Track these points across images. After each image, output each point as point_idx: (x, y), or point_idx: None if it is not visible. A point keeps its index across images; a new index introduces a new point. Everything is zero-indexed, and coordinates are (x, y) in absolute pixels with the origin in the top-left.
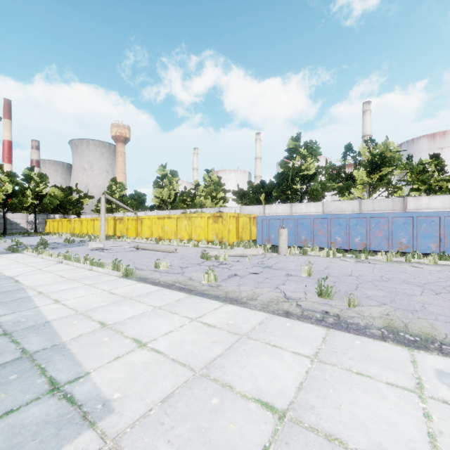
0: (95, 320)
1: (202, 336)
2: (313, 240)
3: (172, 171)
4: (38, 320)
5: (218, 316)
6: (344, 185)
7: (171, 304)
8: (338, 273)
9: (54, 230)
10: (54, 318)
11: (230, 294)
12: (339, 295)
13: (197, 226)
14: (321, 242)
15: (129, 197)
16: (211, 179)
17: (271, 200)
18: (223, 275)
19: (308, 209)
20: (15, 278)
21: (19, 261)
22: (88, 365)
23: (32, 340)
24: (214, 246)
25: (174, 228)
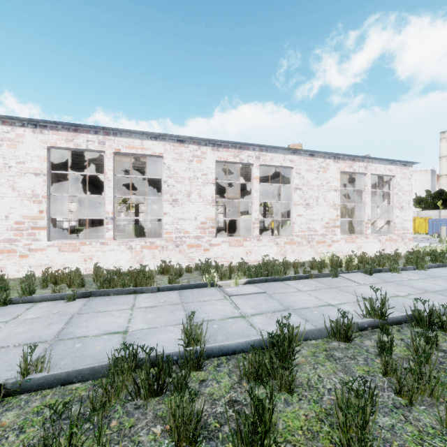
0: None
1: None
2: None
3: None
4: None
5: None
6: None
7: None
8: None
9: None
10: None
11: None
12: None
13: None
14: None
15: None
16: None
17: None
18: None
19: None
20: None
21: None
22: None
23: None
24: None
25: None
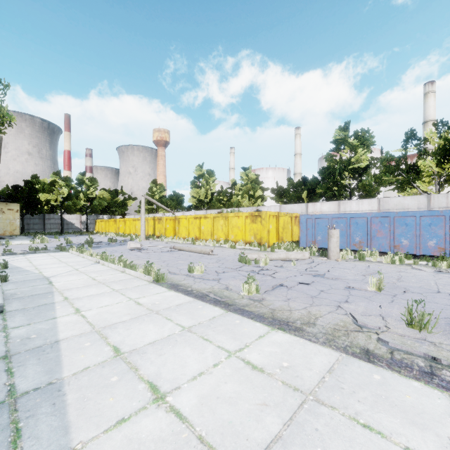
0: (110, 344)
1: (244, 388)
2: (371, 242)
3: (209, 170)
4: (48, 338)
5: (265, 349)
6: (406, 179)
7: (204, 325)
8: (418, 287)
9: (102, 230)
10: (66, 335)
11: (277, 314)
12: (439, 326)
13: (234, 226)
14: (381, 245)
15: (168, 198)
16: (249, 177)
17: (314, 197)
18: (266, 285)
19: (360, 206)
20: (50, 279)
21: (62, 260)
22: (78, 434)
23: (29, 371)
24: (253, 247)
25: (210, 228)
